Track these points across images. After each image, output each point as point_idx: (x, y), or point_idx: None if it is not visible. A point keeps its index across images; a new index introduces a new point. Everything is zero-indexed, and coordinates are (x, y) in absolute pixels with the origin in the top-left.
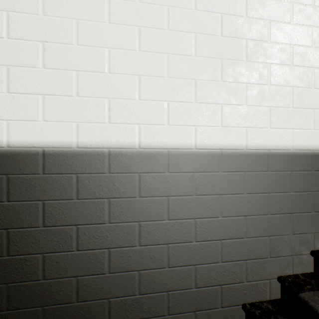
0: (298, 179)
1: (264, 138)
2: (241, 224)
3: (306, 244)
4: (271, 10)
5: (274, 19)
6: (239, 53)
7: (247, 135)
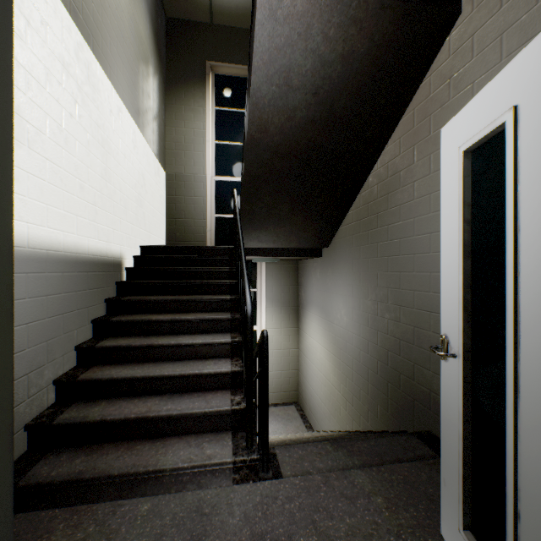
0: (68, 280)
1: (44, 238)
2: (25, 334)
3: (73, 341)
4: (49, 105)
5: (51, 115)
6: (22, 135)
7: (30, 232)
